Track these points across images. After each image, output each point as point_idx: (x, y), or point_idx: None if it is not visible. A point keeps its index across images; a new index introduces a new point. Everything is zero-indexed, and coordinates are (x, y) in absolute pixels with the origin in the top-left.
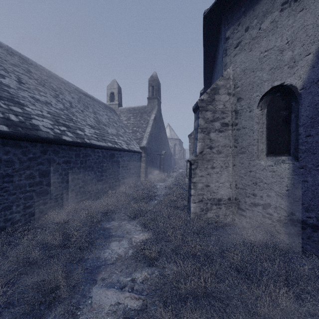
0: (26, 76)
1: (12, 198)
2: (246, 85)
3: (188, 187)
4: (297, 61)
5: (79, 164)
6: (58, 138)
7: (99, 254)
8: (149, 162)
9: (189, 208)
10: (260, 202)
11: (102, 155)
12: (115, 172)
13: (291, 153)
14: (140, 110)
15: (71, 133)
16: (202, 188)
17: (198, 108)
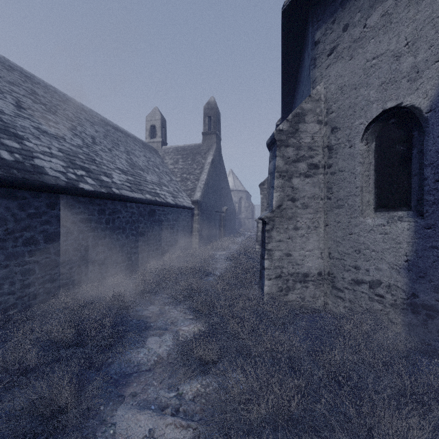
0: (29, 98)
1: (3, 273)
2: (345, 109)
3: (260, 257)
4: (421, 71)
5: (104, 224)
6: (72, 186)
7: (130, 355)
8: (204, 222)
9: (262, 286)
10: (366, 278)
11: (138, 211)
12: (157, 236)
13: (413, 206)
14: (192, 150)
15: (92, 179)
16: (280, 258)
17: (275, 142)
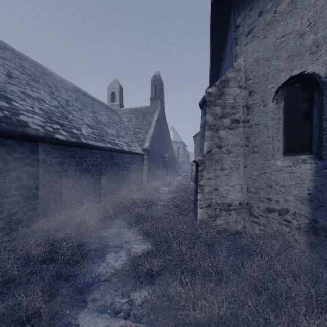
0: (18, 70)
1: None
2: (260, 77)
3: (194, 191)
4: (321, 45)
5: (74, 166)
6: (49, 137)
7: (92, 268)
8: (151, 165)
9: (196, 214)
10: (276, 208)
11: (101, 156)
12: (115, 175)
13: (313, 151)
14: (142, 111)
15: (65, 131)
16: (209, 192)
17: (206, 103)
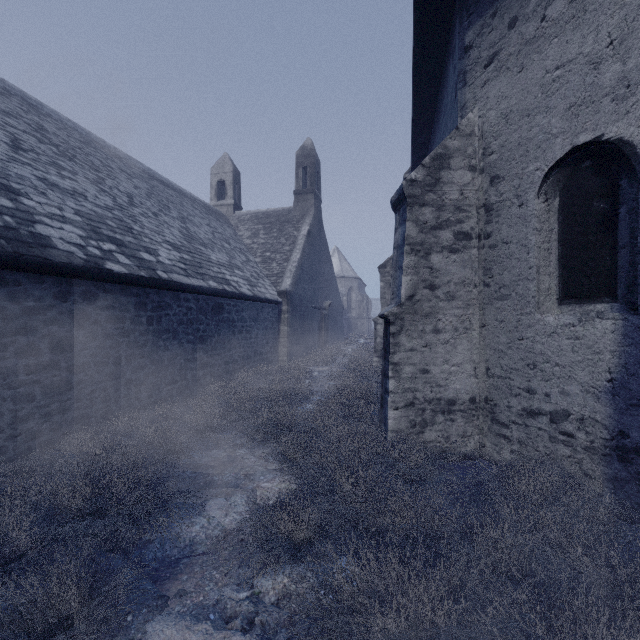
0: (33, 136)
1: None
2: (512, 148)
3: (382, 374)
4: (634, 84)
5: (144, 325)
6: (94, 267)
7: (178, 529)
8: (297, 323)
9: (384, 419)
10: (545, 407)
11: (197, 306)
12: (226, 344)
13: (620, 295)
14: (278, 218)
15: (127, 257)
16: (412, 377)
17: (404, 199)
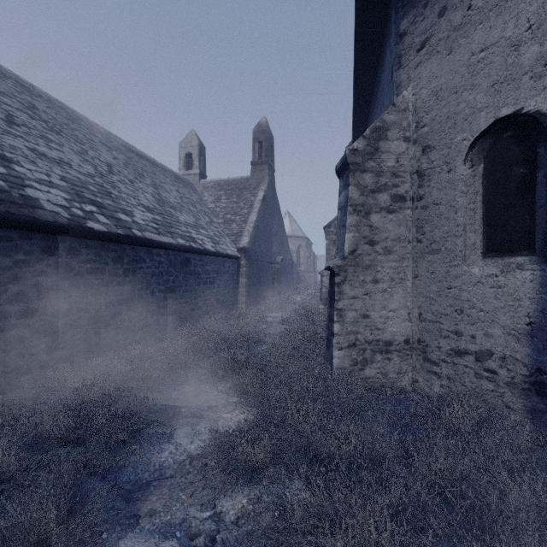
0: (25, 113)
1: None
2: (442, 121)
3: (328, 319)
4: None
5: (121, 276)
6: (77, 225)
7: (150, 455)
8: (253, 275)
9: (330, 358)
10: (471, 348)
11: (167, 260)
12: (192, 293)
13: (537, 249)
14: (238, 185)
15: (106, 217)
16: (354, 321)
17: (347, 166)
